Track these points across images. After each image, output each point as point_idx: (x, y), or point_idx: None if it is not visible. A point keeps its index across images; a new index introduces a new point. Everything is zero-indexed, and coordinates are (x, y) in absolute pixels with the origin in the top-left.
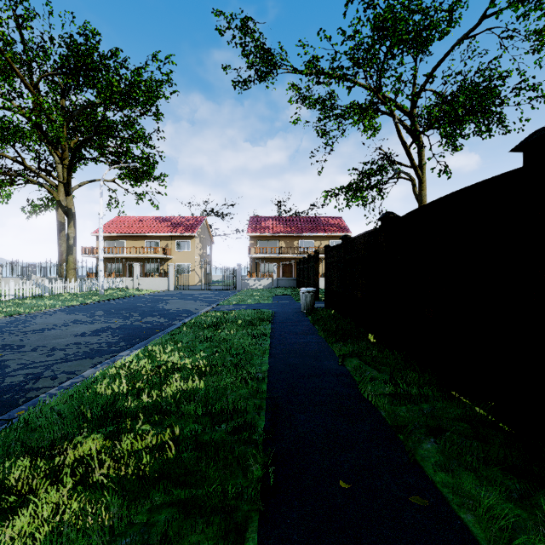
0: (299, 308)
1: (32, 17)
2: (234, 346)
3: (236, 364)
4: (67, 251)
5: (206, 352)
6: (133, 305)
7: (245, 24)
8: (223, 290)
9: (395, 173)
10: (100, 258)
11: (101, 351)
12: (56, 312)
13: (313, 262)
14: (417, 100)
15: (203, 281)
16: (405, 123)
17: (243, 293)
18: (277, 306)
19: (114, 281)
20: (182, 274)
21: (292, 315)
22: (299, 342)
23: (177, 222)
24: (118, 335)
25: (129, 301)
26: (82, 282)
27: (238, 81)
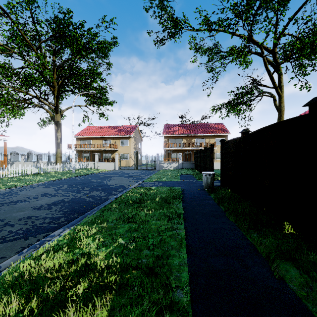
0: (201, 186)
1: (30, 1)
2: (151, 231)
3: (151, 268)
4: (56, 146)
5: (124, 239)
6: (88, 180)
7: (161, 2)
8: (147, 170)
9: (260, 93)
10: (72, 150)
11: (40, 228)
12: (38, 186)
13: (209, 152)
14: (278, 41)
15: (135, 164)
16: (268, 58)
17: (160, 172)
18: (184, 183)
19: (83, 164)
20: (124, 160)
21: (197, 193)
22: (212, 229)
23: (121, 129)
24: (64, 209)
25: (88, 177)
26: (63, 165)
27: (157, 40)
